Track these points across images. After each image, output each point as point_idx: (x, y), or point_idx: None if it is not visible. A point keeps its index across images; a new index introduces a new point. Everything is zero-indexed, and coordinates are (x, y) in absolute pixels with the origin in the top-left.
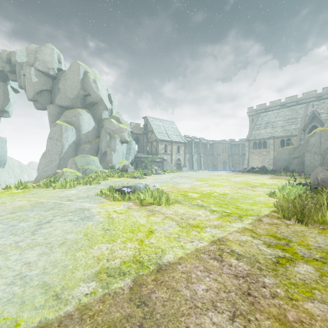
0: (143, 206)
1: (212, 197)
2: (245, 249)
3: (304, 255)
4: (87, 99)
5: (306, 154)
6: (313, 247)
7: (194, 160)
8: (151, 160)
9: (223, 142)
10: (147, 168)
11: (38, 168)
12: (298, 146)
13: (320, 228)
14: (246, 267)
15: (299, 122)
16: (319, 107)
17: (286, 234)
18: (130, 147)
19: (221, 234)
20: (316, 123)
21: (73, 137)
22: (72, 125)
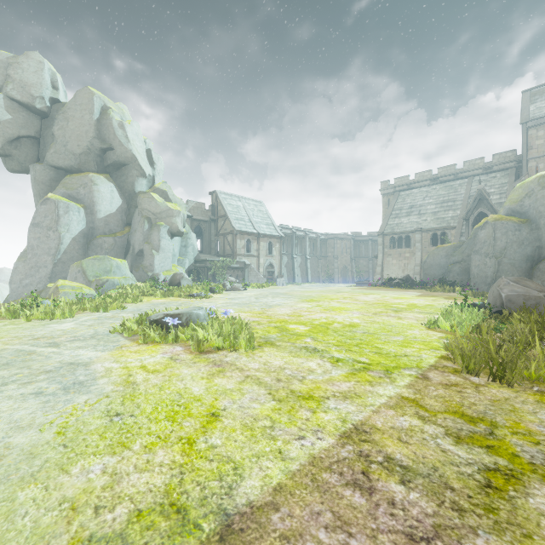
0: (203, 354)
1: (332, 332)
2: (414, 452)
3: (534, 461)
4: (107, 157)
5: (473, 256)
6: (542, 437)
7: (296, 266)
8: (223, 266)
9: (342, 236)
10: (216, 279)
11: (10, 281)
12: (460, 244)
13: (535, 390)
14: (426, 505)
15: (459, 207)
16: (487, 185)
17: (481, 408)
18: (186, 243)
19: (358, 415)
20: (484, 208)
21: (80, 224)
22: (79, 203)
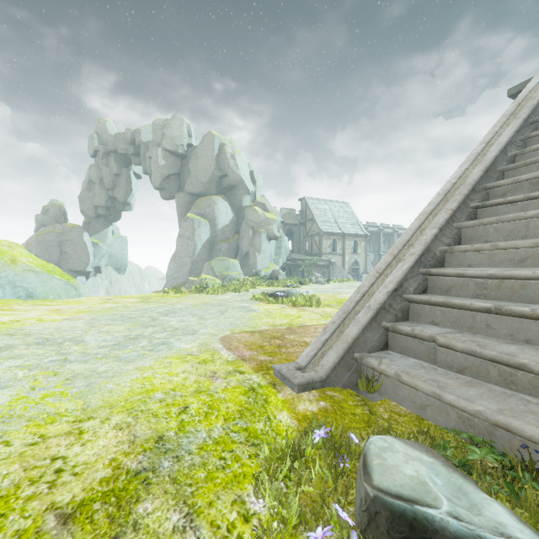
0: (295, 307)
1: None
2: None
3: None
4: (223, 182)
5: None
6: None
7: None
8: (311, 264)
9: None
10: (305, 275)
11: (166, 275)
12: None
13: None
14: None
15: None
16: None
17: None
18: (280, 245)
19: None
20: None
21: (207, 234)
22: (205, 218)
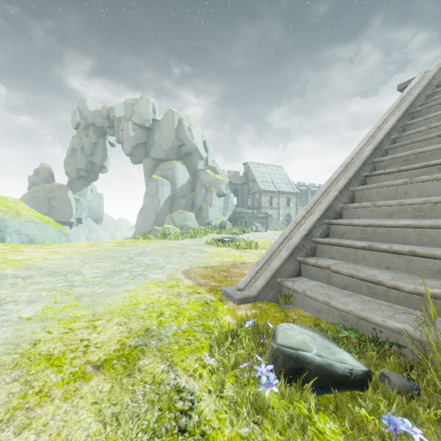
0: (239, 249)
1: None
2: None
3: None
4: (181, 150)
5: None
6: None
7: None
8: (252, 216)
9: None
10: (247, 225)
11: (136, 225)
12: None
13: None
14: None
15: None
16: None
17: None
18: (228, 200)
19: None
20: None
21: (168, 192)
22: (167, 179)
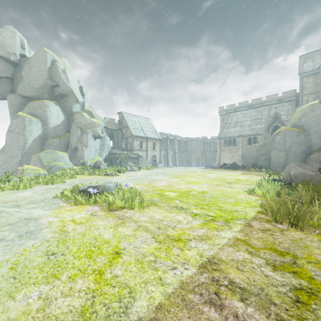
0: (112, 211)
1: (191, 196)
2: (248, 277)
3: None
4: (55, 90)
5: (272, 151)
6: None
7: (169, 156)
8: (126, 156)
9: (196, 139)
10: (122, 164)
11: None
12: (265, 144)
13: (317, 233)
14: (259, 317)
15: (264, 122)
16: (280, 109)
17: (286, 245)
18: (104, 143)
19: (210, 252)
20: (278, 123)
21: (39, 131)
22: (37, 118)
